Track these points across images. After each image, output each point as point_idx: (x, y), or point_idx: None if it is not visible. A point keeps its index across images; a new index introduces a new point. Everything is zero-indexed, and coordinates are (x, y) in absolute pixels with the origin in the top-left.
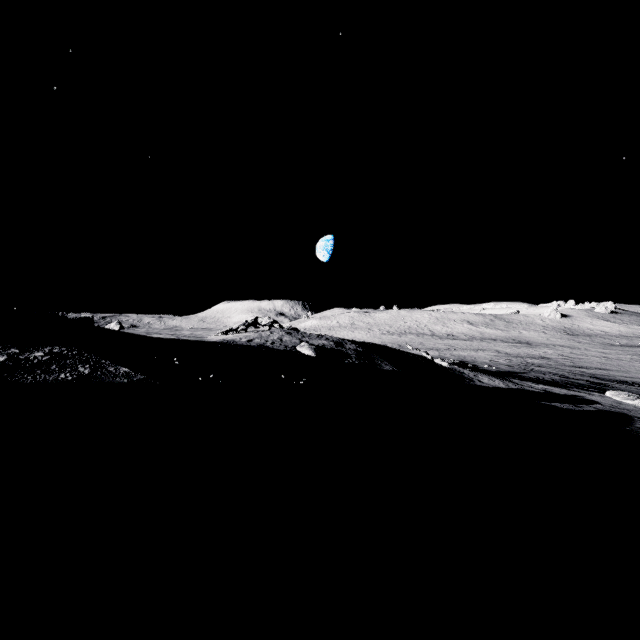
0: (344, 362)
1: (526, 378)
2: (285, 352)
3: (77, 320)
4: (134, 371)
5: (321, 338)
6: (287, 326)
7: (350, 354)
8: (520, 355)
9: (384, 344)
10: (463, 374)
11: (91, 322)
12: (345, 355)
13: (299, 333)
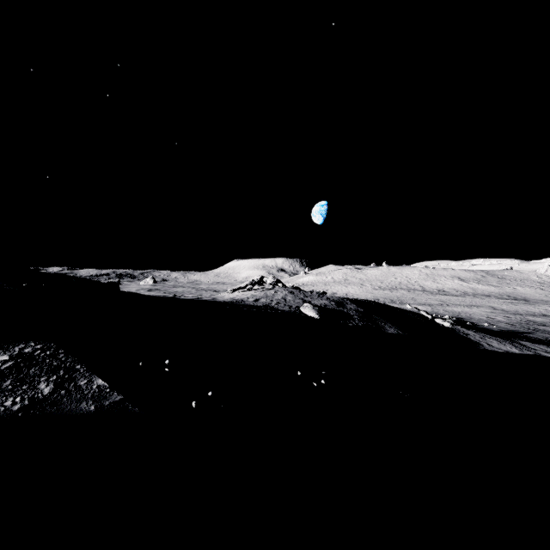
0: (348, 325)
1: (535, 340)
2: (290, 314)
3: (105, 284)
4: (112, 384)
5: (322, 297)
6: (290, 285)
7: (352, 315)
8: (518, 312)
9: (376, 299)
10: (468, 336)
11: (117, 286)
12: (347, 316)
13: (301, 292)
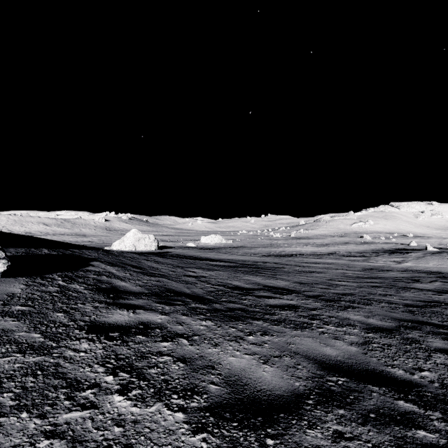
0: None
1: None
2: None
3: None
4: None
5: None
6: None
7: None
8: (78, 241)
9: None
10: None
11: None
12: None
13: None
